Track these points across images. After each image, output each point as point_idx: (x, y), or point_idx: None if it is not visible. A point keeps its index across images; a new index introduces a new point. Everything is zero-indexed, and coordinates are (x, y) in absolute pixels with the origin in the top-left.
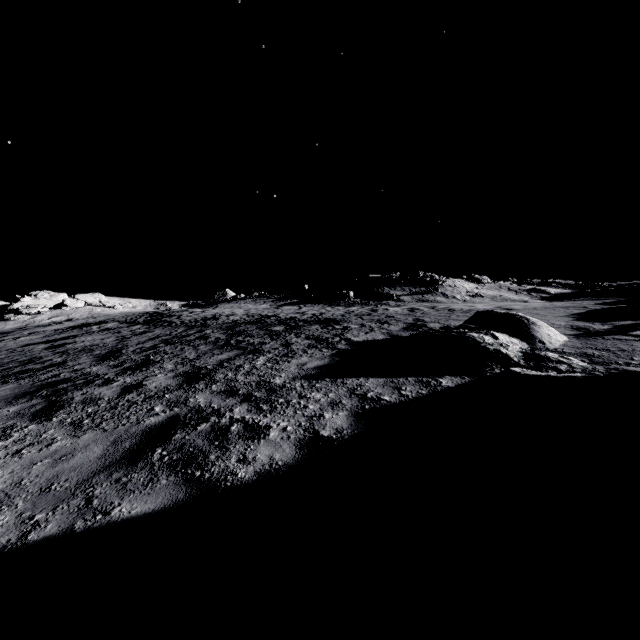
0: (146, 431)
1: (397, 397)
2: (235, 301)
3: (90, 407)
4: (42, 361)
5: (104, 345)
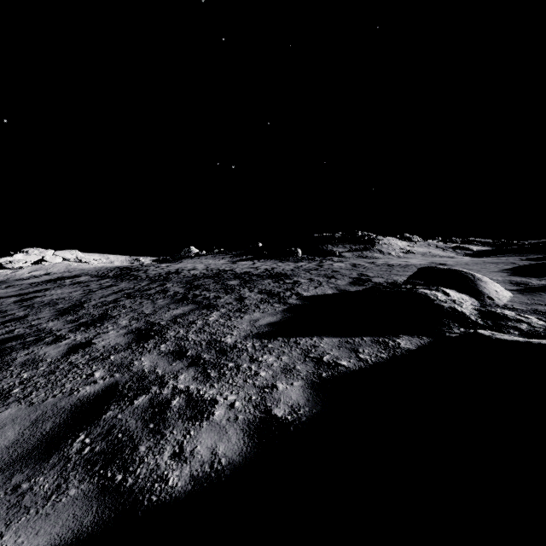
0: (76, 406)
1: (355, 362)
2: (197, 257)
3: (27, 371)
4: (4, 315)
5: (69, 298)
